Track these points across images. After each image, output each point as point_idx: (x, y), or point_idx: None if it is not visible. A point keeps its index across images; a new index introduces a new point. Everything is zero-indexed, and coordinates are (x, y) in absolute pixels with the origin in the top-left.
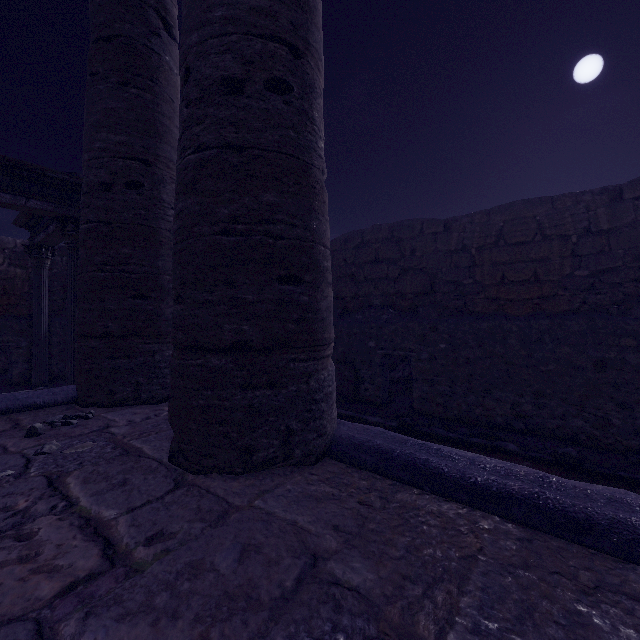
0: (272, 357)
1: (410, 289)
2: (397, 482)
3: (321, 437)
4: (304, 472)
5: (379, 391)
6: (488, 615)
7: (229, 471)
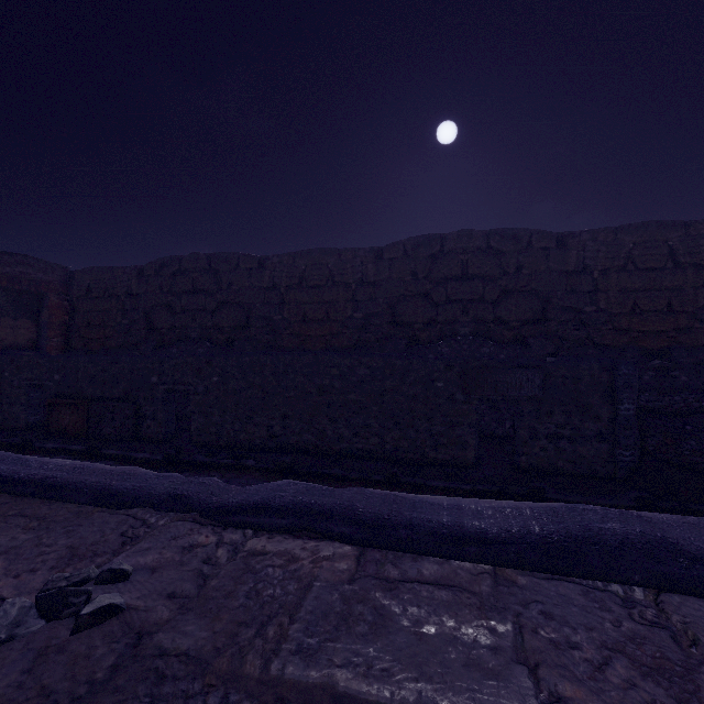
0: None
1: (227, 323)
2: None
3: None
4: None
5: (161, 427)
6: None
7: None
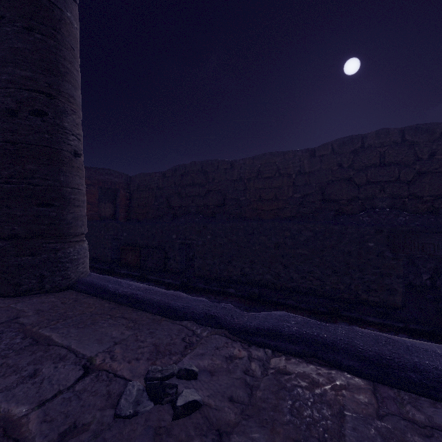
0: (32, 241)
1: (212, 202)
2: (91, 296)
3: (66, 279)
4: (50, 295)
5: (178, 265)
6: (64, 325)
7: (7, 295)
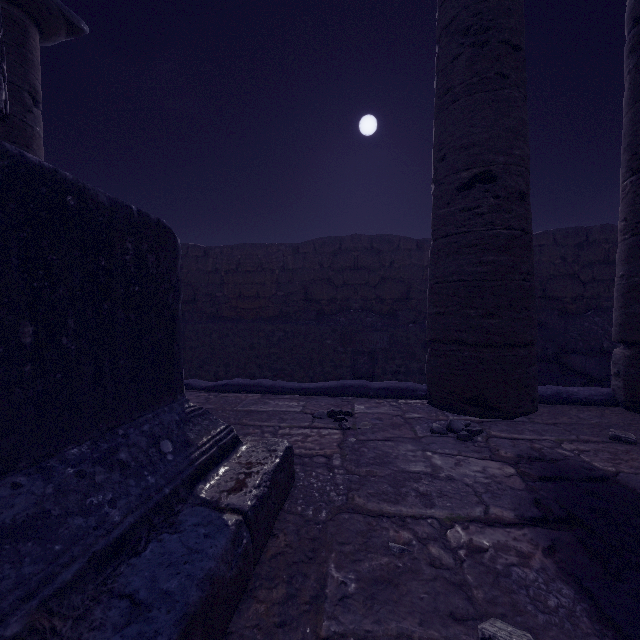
0: None
1: None
2: None
3: None
4: None
5: None
6: None
7: None
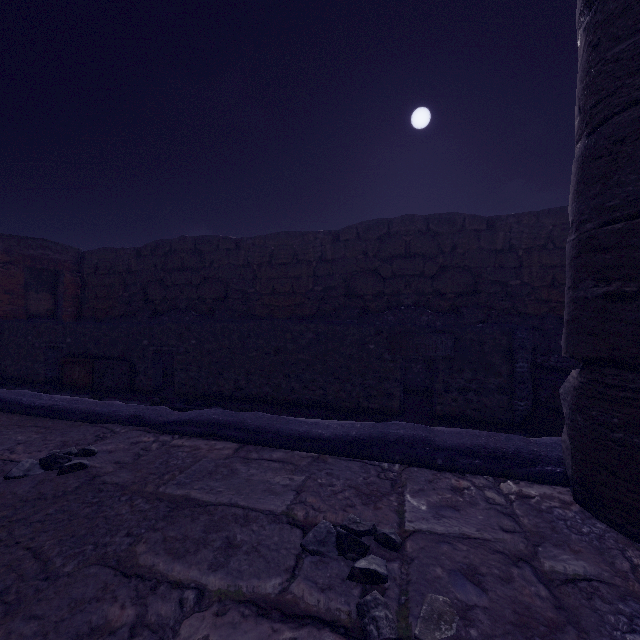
0: None
1: (209, 295)
2: None
3: None
4: None
5: (151, 381)
6: None
7: None
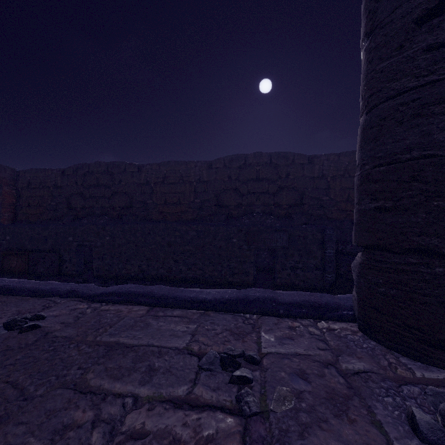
0: None
1: (118, 204)
2: None
3: None
4: None
5: (74, 267)
6: None
7: None
